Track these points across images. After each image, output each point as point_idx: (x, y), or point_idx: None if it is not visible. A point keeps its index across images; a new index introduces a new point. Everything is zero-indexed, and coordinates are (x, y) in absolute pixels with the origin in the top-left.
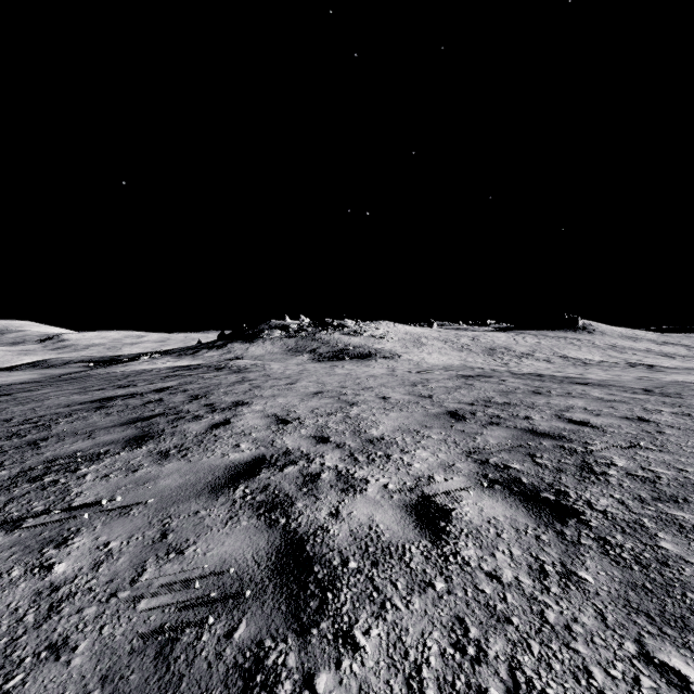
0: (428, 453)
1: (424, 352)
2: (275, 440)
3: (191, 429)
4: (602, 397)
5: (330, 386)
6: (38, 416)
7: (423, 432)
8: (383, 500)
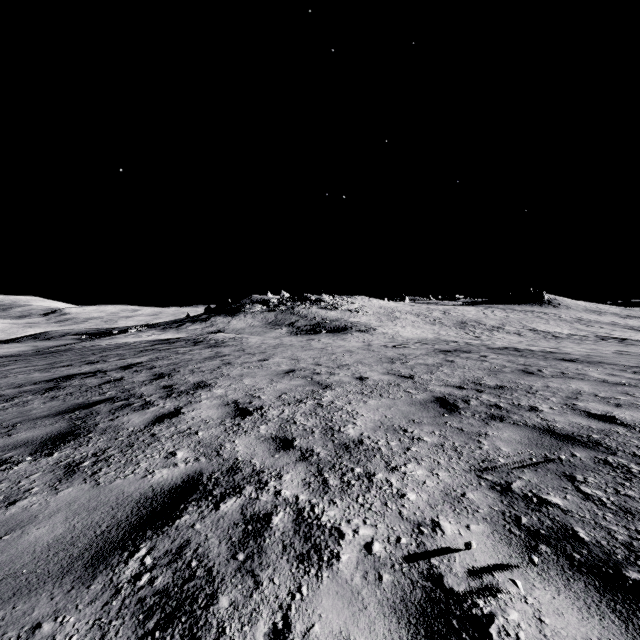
0: (424, 471)
1: (398, 326)
2: (224, 445)
3: (129, 424)
4: (604, 378)
5: (303, 363)
6: None
7: (411, 430)
8: (366, 588)
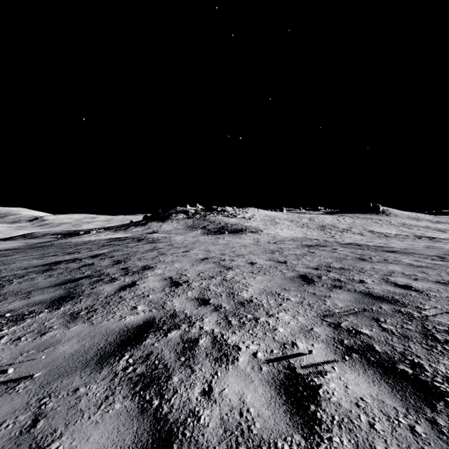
0: (289, 316)
1: (278, 228)
2: (166, 302)
3: (104, 291)
4: (411, 263)
5: (213, 253)
6: (0, 277)
7: (283, 294)
8: (253, 373)
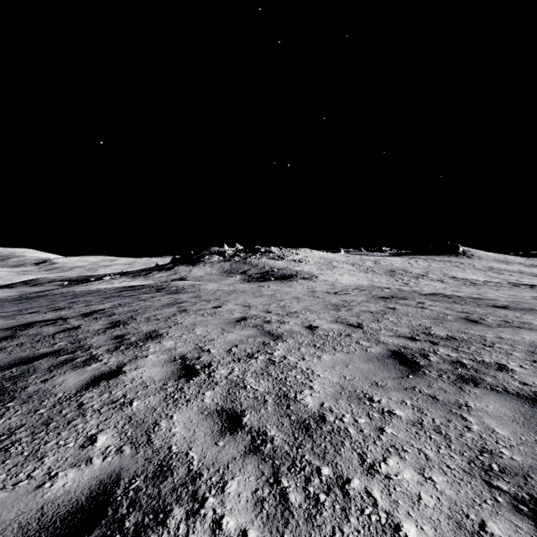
0: (413, 473)
1: (336, 274)
2: (159, 423)
3: (60, 388)
4: None
5: (254, 310)
6: None
7: (378, 399)
8: None
